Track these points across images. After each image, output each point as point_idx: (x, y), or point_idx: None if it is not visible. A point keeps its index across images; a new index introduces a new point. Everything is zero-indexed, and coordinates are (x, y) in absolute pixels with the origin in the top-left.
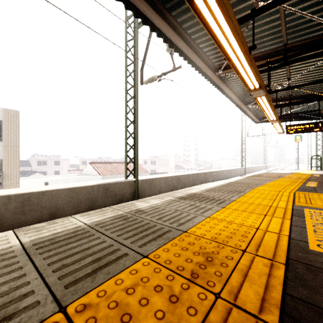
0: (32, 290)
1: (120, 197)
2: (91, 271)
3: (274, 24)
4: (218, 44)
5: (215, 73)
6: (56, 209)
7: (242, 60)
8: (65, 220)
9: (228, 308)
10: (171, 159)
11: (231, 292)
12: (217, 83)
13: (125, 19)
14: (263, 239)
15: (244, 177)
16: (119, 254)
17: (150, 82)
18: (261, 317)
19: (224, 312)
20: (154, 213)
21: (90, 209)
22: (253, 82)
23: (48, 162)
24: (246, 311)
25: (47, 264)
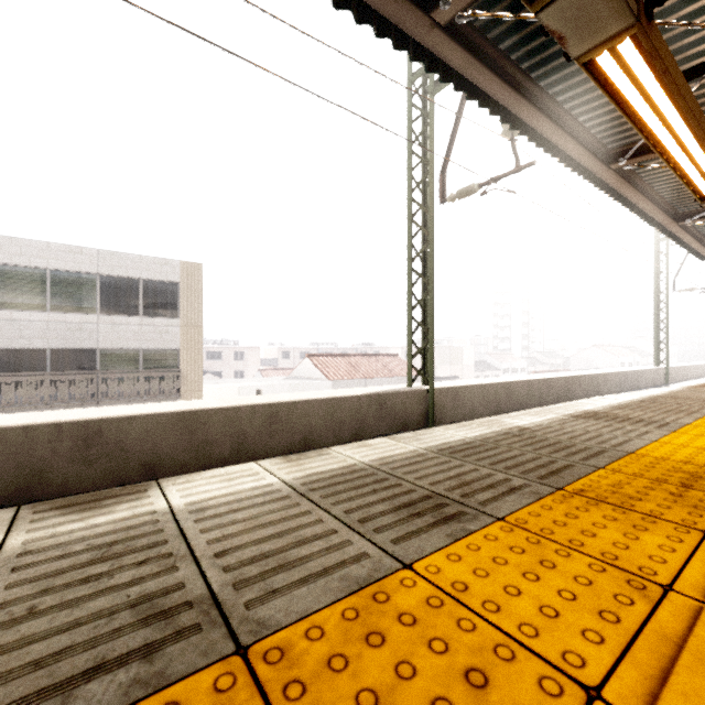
0: (507, 478)
1: (402, 419)
2: (548, 472)
3: None
4: (645, 135)
5: (609, 167)
6: (310, 433)
7: (694, 151)
8: (431, 433)
9: None
10: (466, 348)
11: None
12: (611, 184)
13: (408, 80)
14: None
15: (680, 387)
16: (561, 464)
17: (461, 197)
18: None
19: None
20: (552, 432)
21: (356, 438)
22: None
23: (224, 354)
24: None
25: (487, 465)
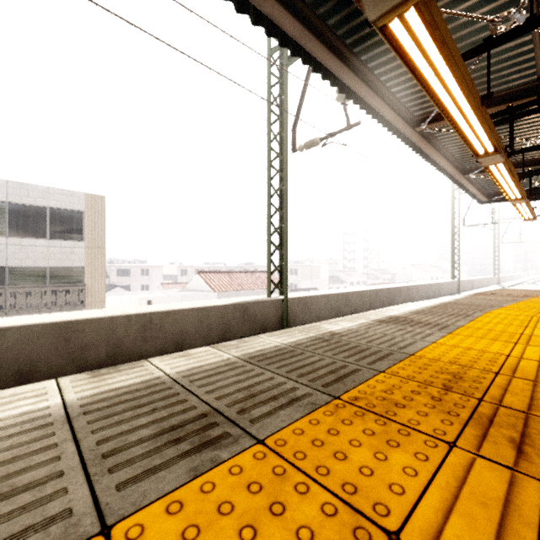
0: (294, 387)
1: (262, 323)
2: (335, 379)
3: (521, 50)
4: (433, 99)
5: (414, 129)
6: (181, 337)
7: (469, 115)
8: (254, 340)
9: (494, 406)
10: (323, 267)
11: (493, 399)
12: (417, 143)
13: (268, 54)
14: (518, 365)
15: (464, 295)
16: (350, 369)
17: (307, 147)
18: (530, 413)
19: (492, 409)
20: (356, 337)
21: (223, 340)
22: (484, 143)
23: (132, 271)
24: (514, 409)
25: (285, 372)
